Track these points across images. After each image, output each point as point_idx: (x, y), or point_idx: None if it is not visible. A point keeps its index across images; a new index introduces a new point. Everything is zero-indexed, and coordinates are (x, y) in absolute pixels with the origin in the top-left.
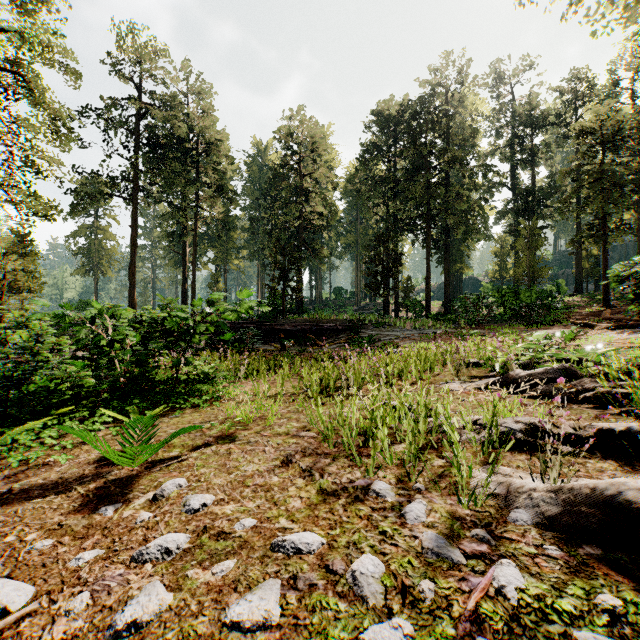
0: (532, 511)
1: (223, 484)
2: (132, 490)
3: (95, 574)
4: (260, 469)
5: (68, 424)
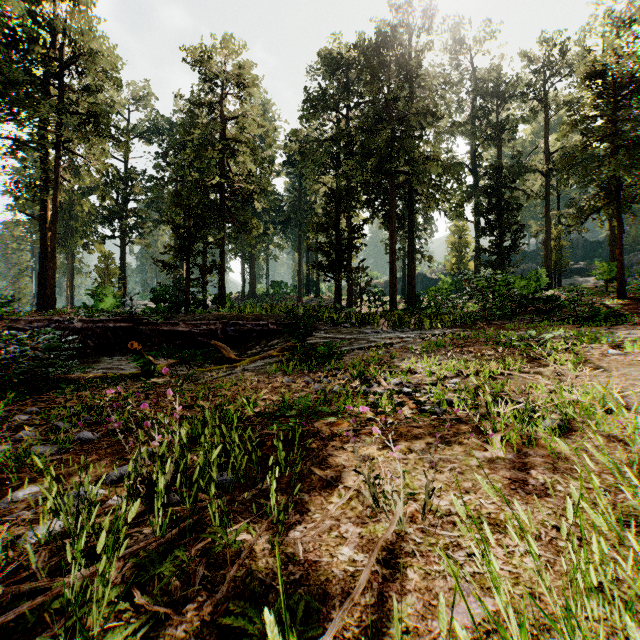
0: None
1: None
2: None
3: None
4: None
5: None
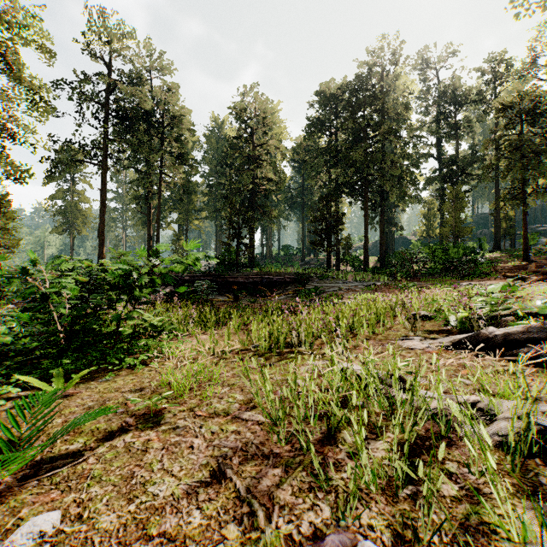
0: None
1: (111, 530)
2: None
3: None
4: (177, 491)
5: None
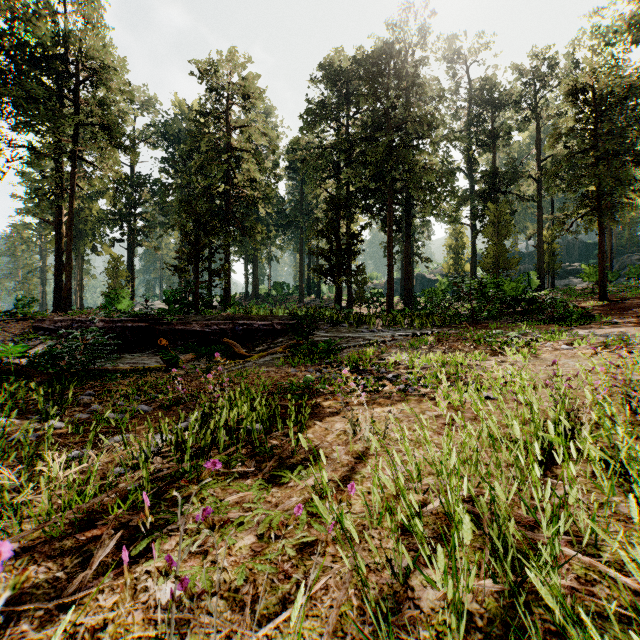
0: None
1: None
2: None
3: None
4: None
5: None
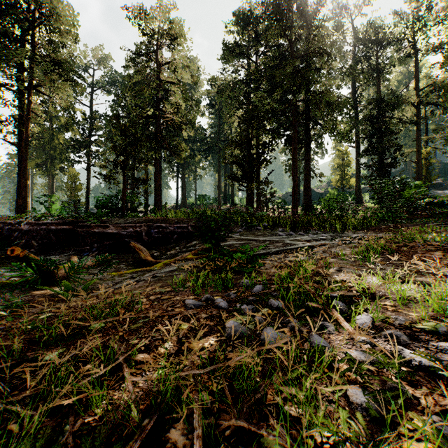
0: None
1: None
2: None
3: None
4: None
5: None
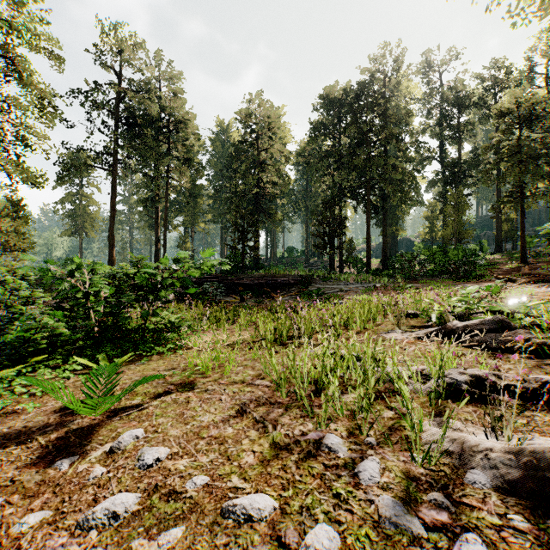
0: (490, 472)
1: (179, 435)
2: (90, 441)
3: (36, 543)
4: (215, 419)
5: (41, 371)
